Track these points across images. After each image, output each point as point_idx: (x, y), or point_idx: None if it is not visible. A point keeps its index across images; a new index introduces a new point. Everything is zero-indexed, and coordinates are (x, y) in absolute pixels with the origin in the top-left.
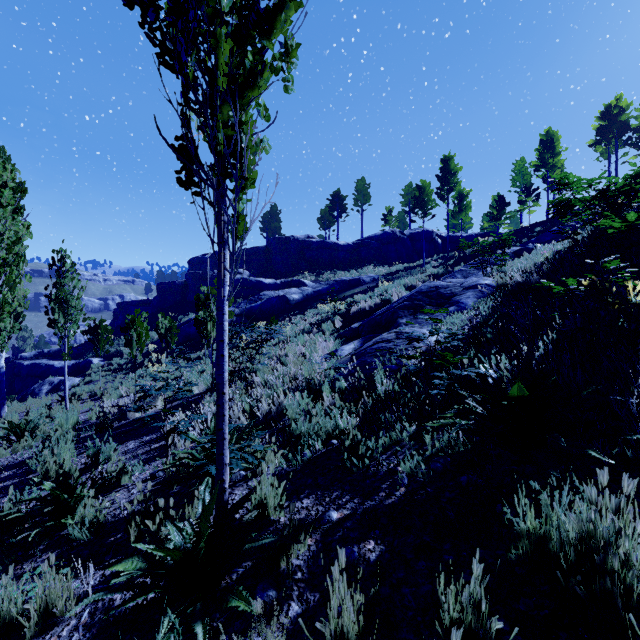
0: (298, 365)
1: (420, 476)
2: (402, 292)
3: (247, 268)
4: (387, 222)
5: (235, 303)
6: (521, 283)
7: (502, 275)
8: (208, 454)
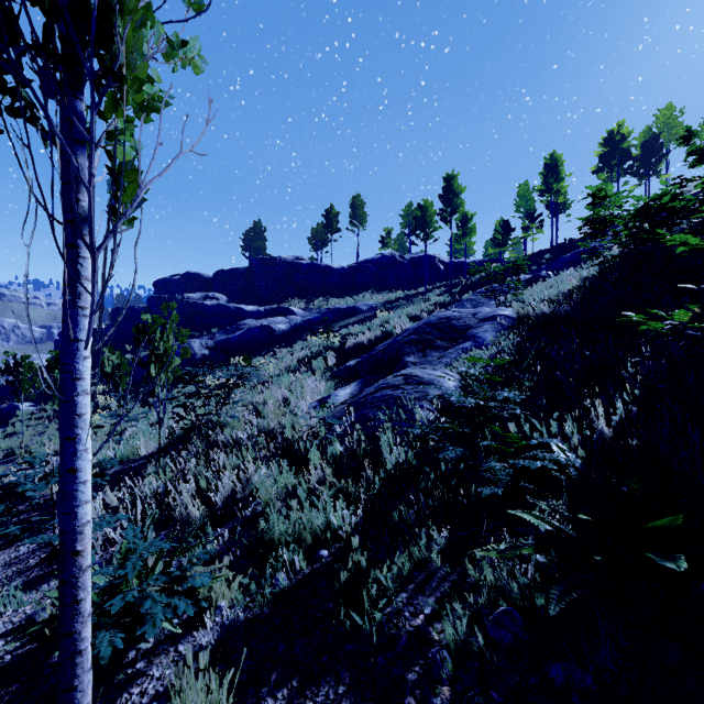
0: (280, 416)
1: (473, 656)
2: (406, 323)
3: (225, 292)
4: (386, 245)
5: (209, 334)
6: (548, 315)
7: (521, 305)
8: (99, 612)
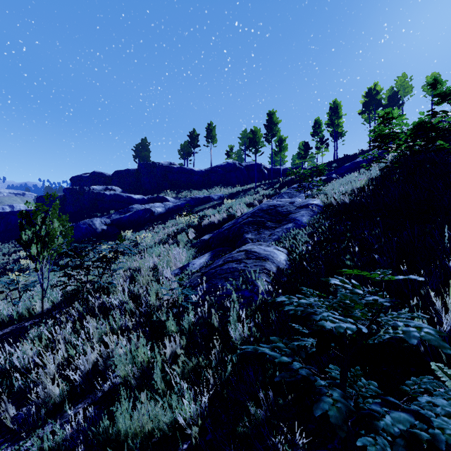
0: (149, 281)
1: None
2: (244, 208)
3: (120, 186)
4: (229, 156)
5: (108, 214)
6: (348, 204)
7: (325, 197)
8: None
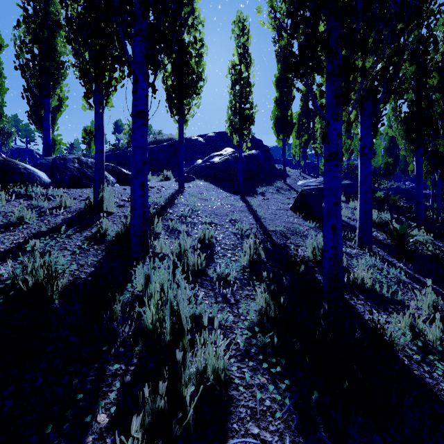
0: None
1: None
2: None
3: None
4: None
5: None
6: None
7: None
8: None
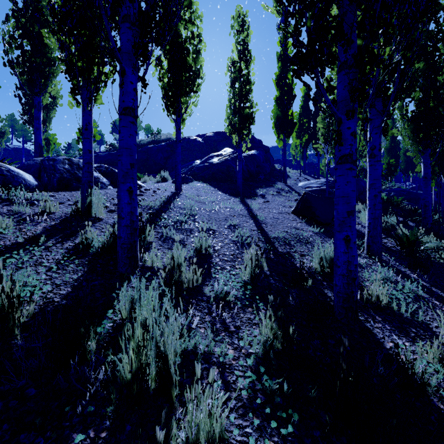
0: None
1: None
2: None
3: None
4: None
5: None
6: None
7: None
8: None
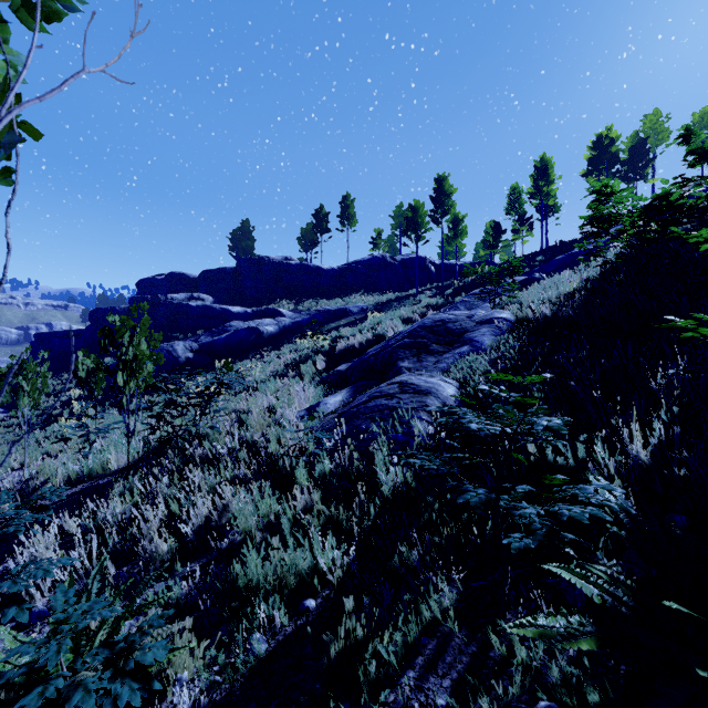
0: (264, 426)
1: None
2: (398, 326)
3: (211, 293)
4: (376, 246)
5: (194, 336)
6: (550, 318)
7: (518, 307)
8: None
